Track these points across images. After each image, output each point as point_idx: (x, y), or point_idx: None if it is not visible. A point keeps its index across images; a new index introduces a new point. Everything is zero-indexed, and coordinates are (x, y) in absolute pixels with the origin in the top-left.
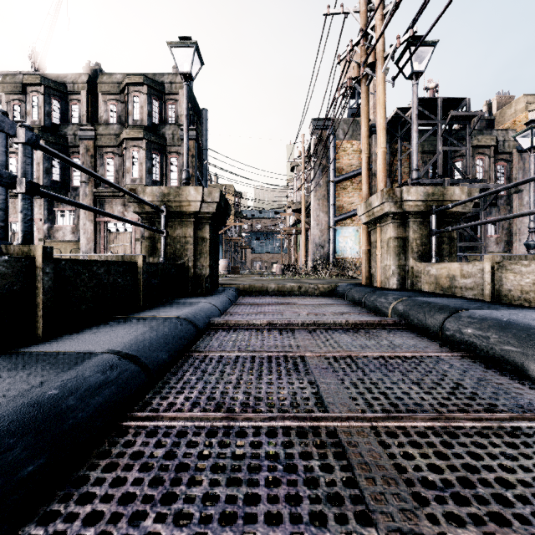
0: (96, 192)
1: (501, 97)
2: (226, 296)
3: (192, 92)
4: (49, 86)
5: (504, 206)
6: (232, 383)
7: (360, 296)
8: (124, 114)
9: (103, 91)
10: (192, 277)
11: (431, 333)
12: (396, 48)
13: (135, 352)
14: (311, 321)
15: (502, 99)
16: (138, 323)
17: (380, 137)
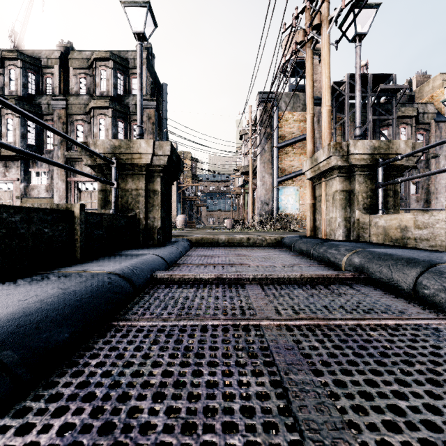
0: (67, 155)
1: (420, 76)
2: (176, 247)
3: (153, 68)
4: (25, 60)
5: (423, 169)
6: (154, 384)
7: (308, 247)
8: (93, 86)
9: (73, 66)
10: (144, 228)
11: (401, 289)
12: (341, 10)
13: (3, 336)
14: (263, 275)
15: (421, 77)
16: (52, 283)
17: (325, 96)
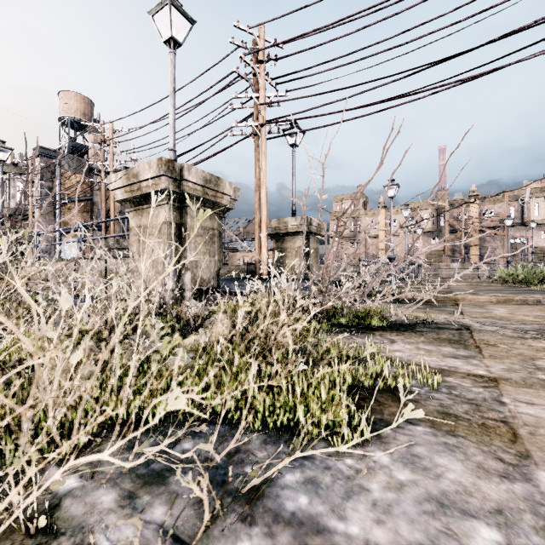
0: None
1: None
2: None
3: None
4: None
5: None
6: None
7: None
8: None
9: None
10: None
11: None
12: None
13: None
14: None
15: None
16: None
17: (112, 214)
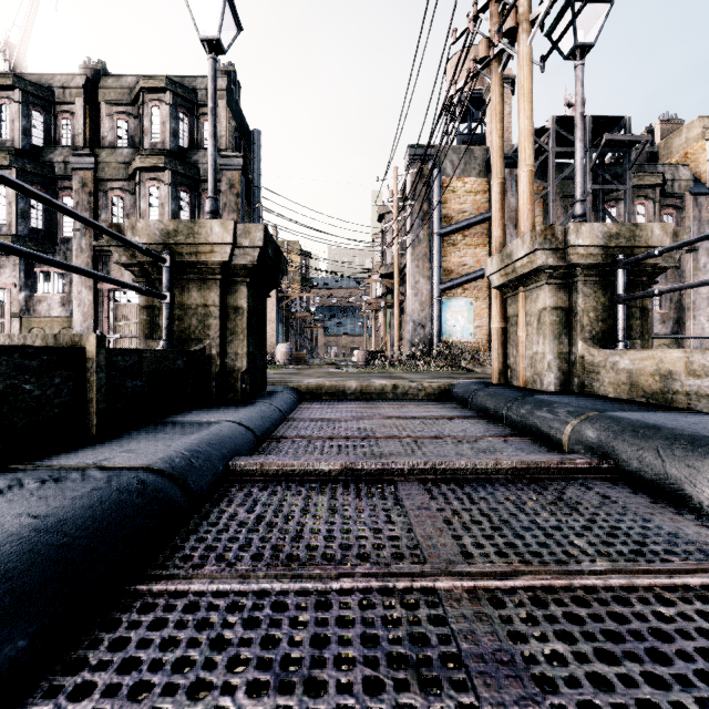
0: (97, 246)
1: (667, 121)
2: (274, 405)
3: (238, 105)
4: (27, 90)
5: (673, 270)
6: None
7: (498, 404)
8: (139, 133)
9: (107, 100)
10: (218, 372)
11: (684, 496)
12: (552, 4)
13: None
14: (428, 464)
15: (668, 123)
16: (23, 499)
17: (525, 148)
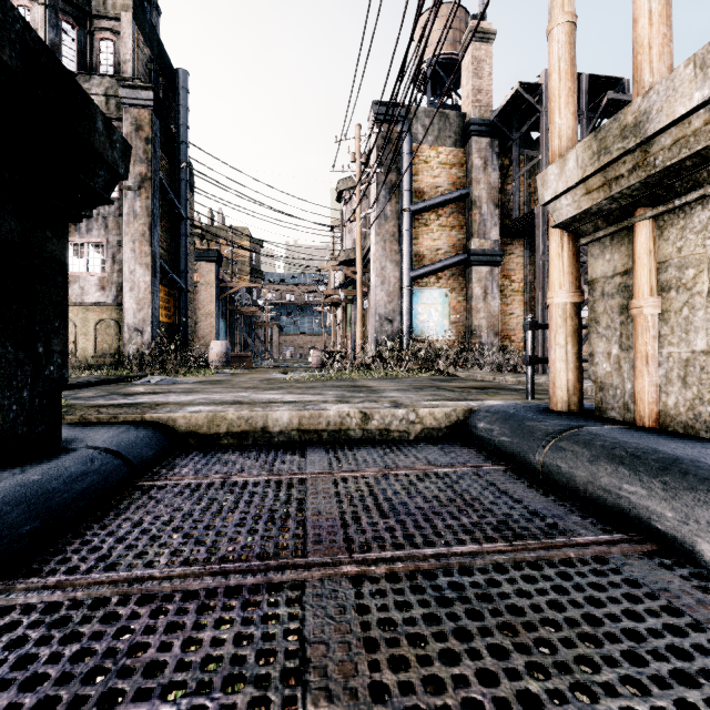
0: None
1: None
2: None
3: (155, 31)
4: None
5: None
6: None
7: (704, 512)
8: None
9: None
10: None
11: None
12: None
13: None
14: None
15: None
16: None
17: None
